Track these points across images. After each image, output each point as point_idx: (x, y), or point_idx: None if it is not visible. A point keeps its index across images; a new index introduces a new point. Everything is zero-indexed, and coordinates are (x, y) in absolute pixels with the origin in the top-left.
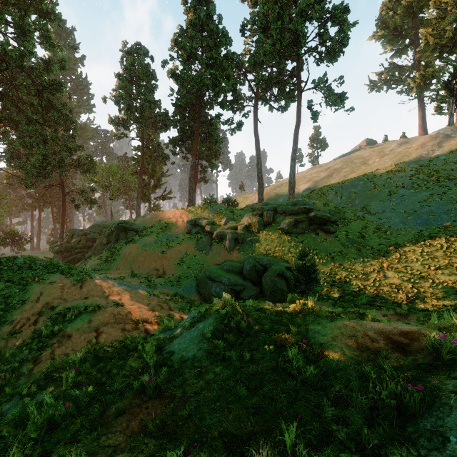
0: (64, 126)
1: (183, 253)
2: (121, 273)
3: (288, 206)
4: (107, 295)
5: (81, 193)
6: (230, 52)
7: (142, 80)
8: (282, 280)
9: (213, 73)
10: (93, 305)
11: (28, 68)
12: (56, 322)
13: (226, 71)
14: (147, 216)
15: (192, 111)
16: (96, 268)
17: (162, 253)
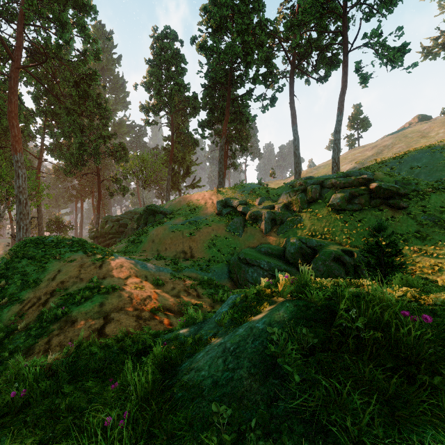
0: (99, 115)
1: (213, 235)
2: (147, 255)
3: (339, 178)
4: (127, 277)
5: (115, 181)
6: (264, 18)
7: (171, 64)
8: (339, 265)
9: (245, 39)
10: (108, 285)
11: (67, 62)
12: (65, 303)
13: (259, 38)
14: (175, 199)
15: (221, 91)
16: (123, 251)
17: (190, 235)
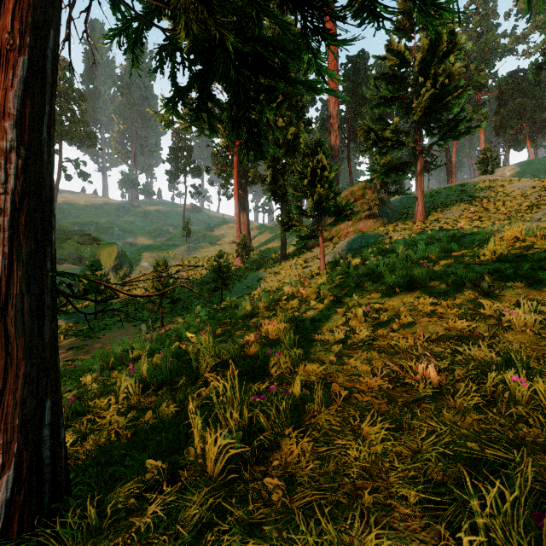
0: None
1: None
2: None
3: (79, 231)
4: None
5: None
6: None
7: None
8: None
9: None
10: None
11: None
12: None
13: None
14: None
15: None
16: None
17: None
